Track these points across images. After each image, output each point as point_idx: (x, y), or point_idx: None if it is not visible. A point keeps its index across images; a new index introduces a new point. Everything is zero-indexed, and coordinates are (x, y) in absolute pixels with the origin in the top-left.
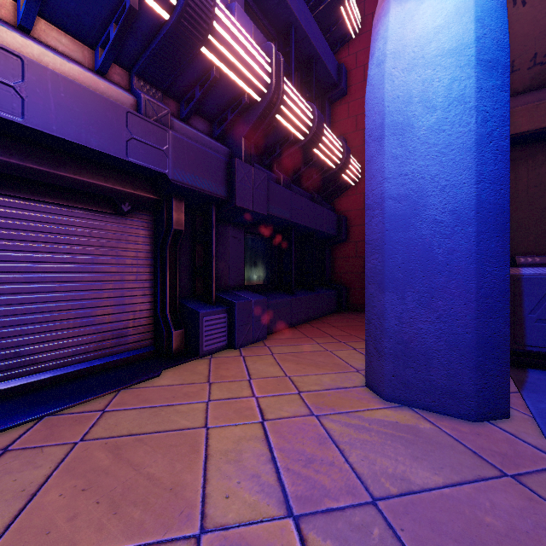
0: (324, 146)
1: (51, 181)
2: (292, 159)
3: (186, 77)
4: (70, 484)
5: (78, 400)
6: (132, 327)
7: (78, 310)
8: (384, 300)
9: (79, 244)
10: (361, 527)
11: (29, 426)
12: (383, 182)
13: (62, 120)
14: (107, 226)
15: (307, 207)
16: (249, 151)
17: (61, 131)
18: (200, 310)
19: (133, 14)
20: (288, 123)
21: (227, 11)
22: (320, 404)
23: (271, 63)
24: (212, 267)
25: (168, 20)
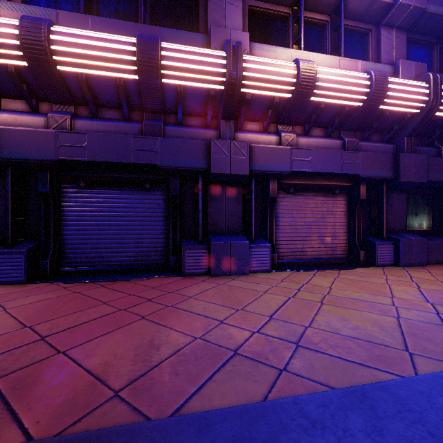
0: None
1: (312, 187)
2: None
3: (367, 120)
4: (342, 283)
5: (326, 269)
6: (338, 247)
7: (318, 236)
8: None
9: (319, 209)
10: None
11: (315, 272)
12: None
13: (321, 165)
14: (328, 201)
15: None
16: (410, 143)
17: (320, 170)
18: (376, 241)
19: (346, 112)
20: None
21: (395, 80)
22: None
23: (429, 86)
24: (382, 218)
25: (361, 105)
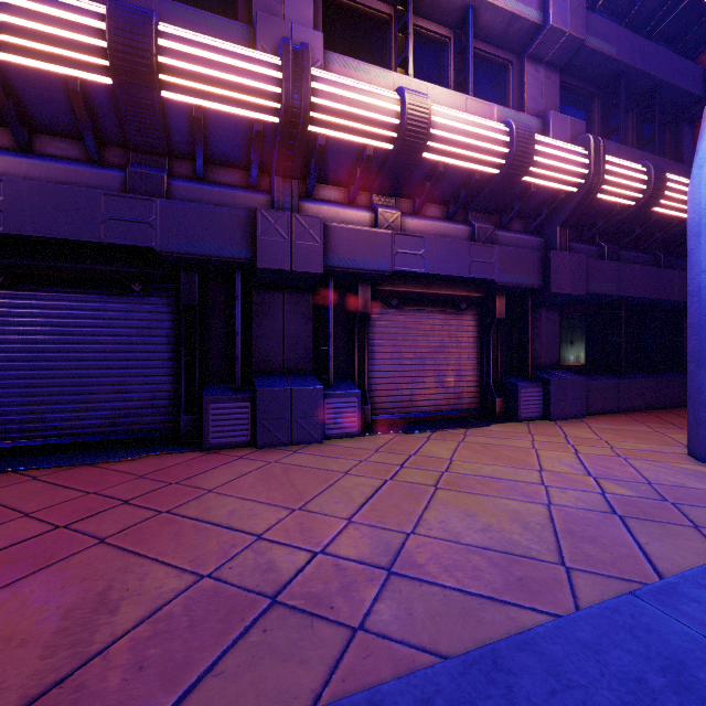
0: (669, 200)
1: (427, 297)
2: (620, 225)
3: (507, 198)
4: (469, 451)
5: (447, 428)
6: (466, 392)
7: (436, 376)
8: (700, 376)
9: (437, 334)
10: (634, 485)
11: (430, 434)
12: (699, 274)
13: (439, 264)
14: (451, 320)
15: (644, 275)
16: (564, 236)
17: (438, 270)
18: (518, 383)
19: (476, 182)
20: (612, 196)
21: (544, 140)
22: (629, 454)
23: (589, 154)
24: (527, 348)
25: (498, 173)
